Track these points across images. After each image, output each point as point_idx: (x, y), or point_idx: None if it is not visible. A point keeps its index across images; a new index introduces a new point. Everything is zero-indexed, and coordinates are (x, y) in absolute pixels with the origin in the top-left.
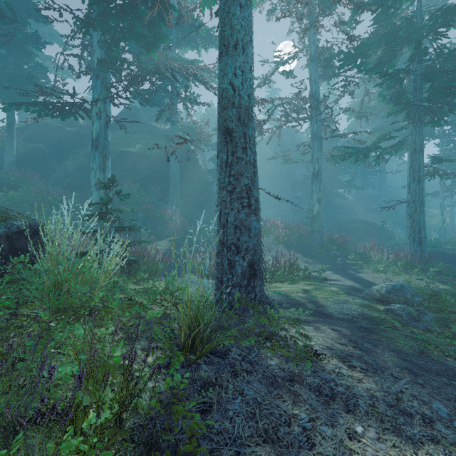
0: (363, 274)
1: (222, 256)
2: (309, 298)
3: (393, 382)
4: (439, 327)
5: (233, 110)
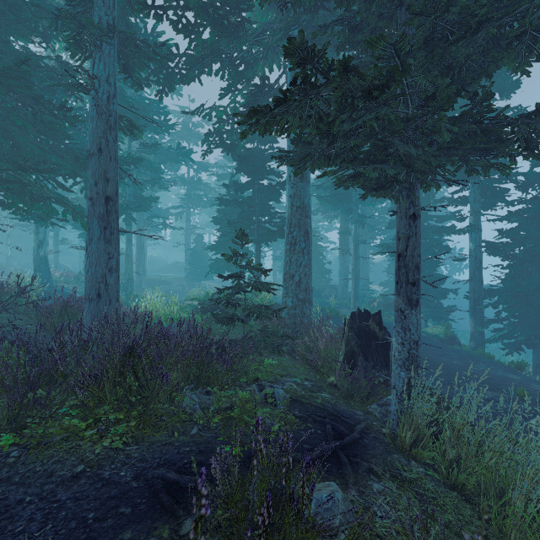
0: None
1: None
2: None
3: None
4: None
5: None
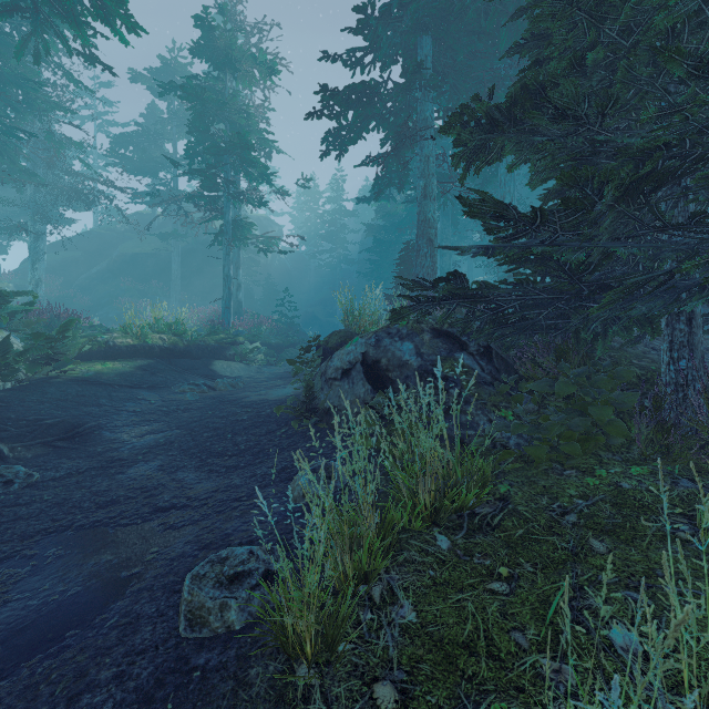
0: None
1: None
2: None
3: None
4: None
5: None
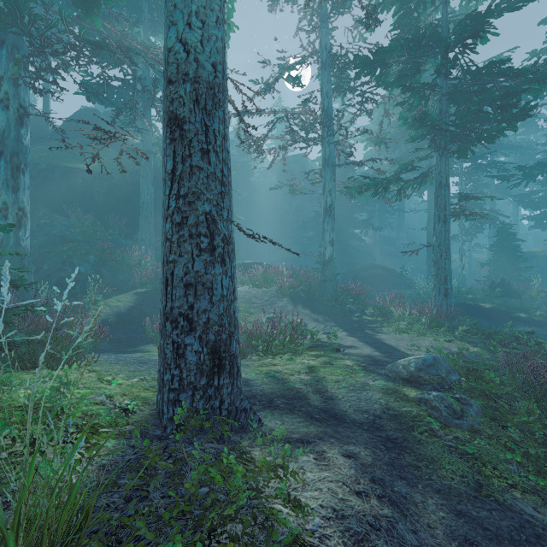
0: (383, 335)
1: (164, 335)
2: (314, 383)
3: None
4: (490, 427)
5: (185, 84)
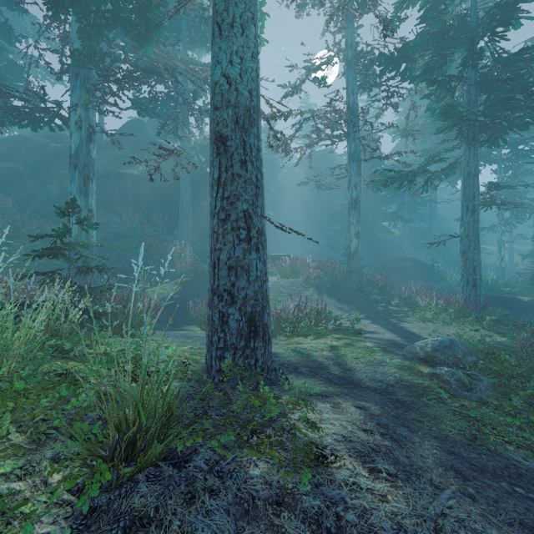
0: (407, 324)
1: (213, 307)
2: (335, 358)
3: (432, 498)
4: (497, 398)
5: (228, 110)
